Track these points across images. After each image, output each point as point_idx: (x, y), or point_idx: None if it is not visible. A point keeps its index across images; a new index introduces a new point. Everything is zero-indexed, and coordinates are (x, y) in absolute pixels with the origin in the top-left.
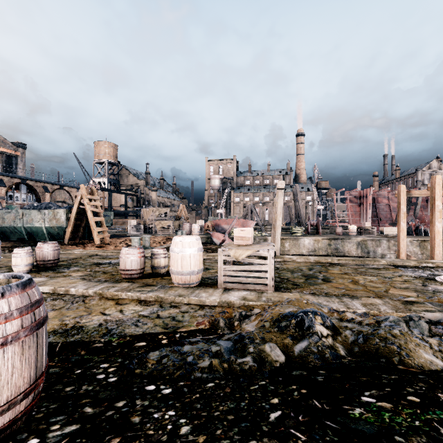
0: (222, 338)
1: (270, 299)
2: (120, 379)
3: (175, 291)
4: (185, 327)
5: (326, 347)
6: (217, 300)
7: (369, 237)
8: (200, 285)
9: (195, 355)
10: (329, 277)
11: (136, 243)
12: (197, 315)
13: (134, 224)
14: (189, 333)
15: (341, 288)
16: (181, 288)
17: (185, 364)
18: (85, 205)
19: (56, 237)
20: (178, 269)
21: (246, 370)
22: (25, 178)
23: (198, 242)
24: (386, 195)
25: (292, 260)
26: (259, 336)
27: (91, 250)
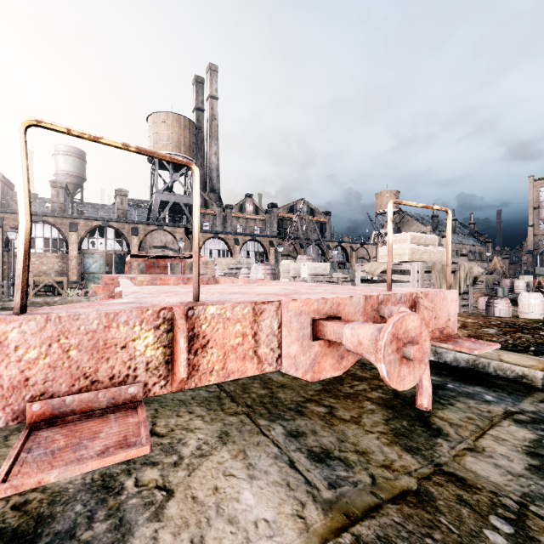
0: None
1: None
2: None
3: None
4: None
5: None
6: None
7: None
8: None
9: None
10: None
11: None
12: None
13: None
14: None
15: None
16: None
17: None
18: None
19: None
20: (525, 311)
21: None
22: (341, 242)
23: (540, 297)
24: None
25: None
26: None
27: None
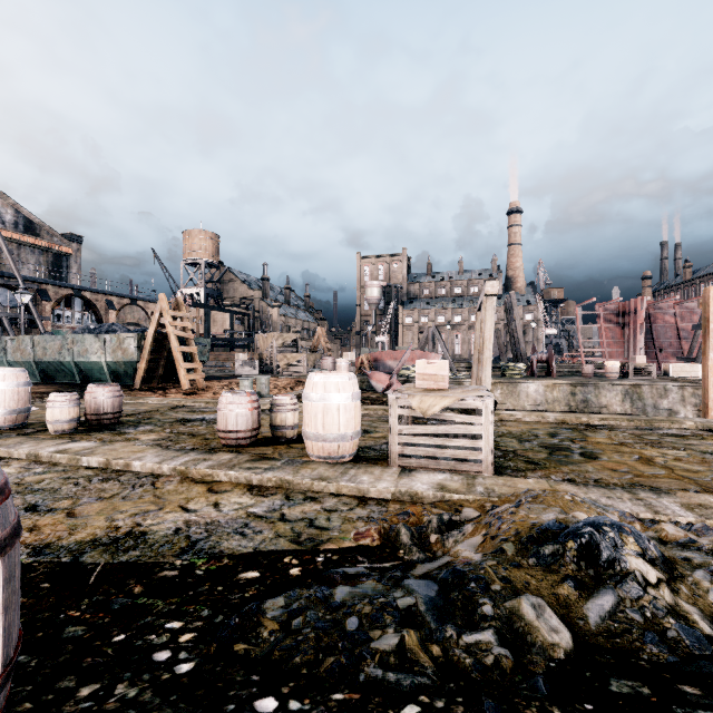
0: (412, 572)
1: (493, 490)
2: (201, 669)
3: (312, 471)
4: (334, 542)
5: (664, 611)
6: (391, 490)
7: (645, 380)
8: (356, 460)
9: (362, 615)
10: (593, 449)
11: (246, 388)
12: (355, 518)
13: (244, 359)
14: (342, 554)
15: (623, 472)
16: (323, 466)
17: (343, 639)
18: (166, 326)
19: (123, 377)
20: (317, 431)
21: (488, 668)
22: (79, 288)
23: (352, 383)
24: (671, 309)
25: (515, 419)
26: (498, 574)
27: (175, 398)
